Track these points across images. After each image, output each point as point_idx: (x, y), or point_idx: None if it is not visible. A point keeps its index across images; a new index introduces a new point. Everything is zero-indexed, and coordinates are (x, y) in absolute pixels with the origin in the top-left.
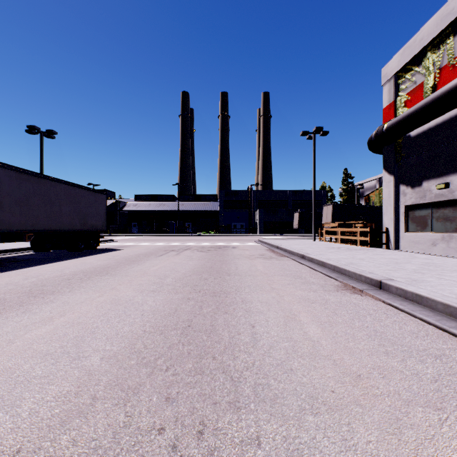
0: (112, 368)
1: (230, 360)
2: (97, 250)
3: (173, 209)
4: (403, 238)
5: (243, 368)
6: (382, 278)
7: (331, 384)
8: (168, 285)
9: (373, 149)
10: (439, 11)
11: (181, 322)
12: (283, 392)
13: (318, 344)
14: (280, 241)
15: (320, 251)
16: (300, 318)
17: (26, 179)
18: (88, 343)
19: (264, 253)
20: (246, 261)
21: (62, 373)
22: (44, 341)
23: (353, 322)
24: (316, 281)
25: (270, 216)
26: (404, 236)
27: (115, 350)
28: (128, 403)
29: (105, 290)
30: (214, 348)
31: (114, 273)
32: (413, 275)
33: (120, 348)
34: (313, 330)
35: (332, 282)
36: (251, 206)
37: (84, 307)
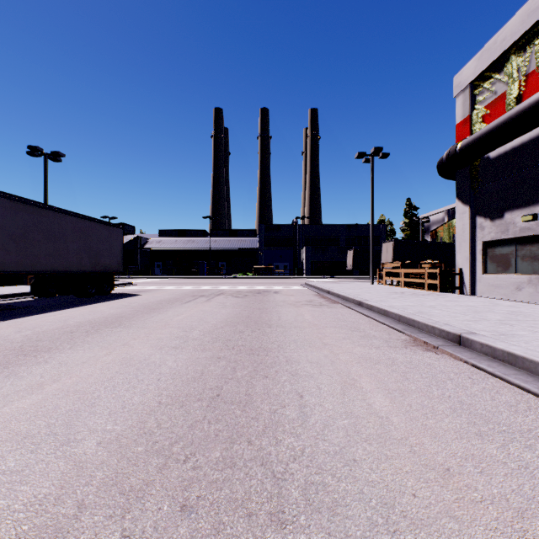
0: (111, 458)
1: (271, 445)
2: (111, 296)
3: (203, 247)
4: (481, 280)
5: (289, 458)
6: (462, 331)
7: (411, 483)
8: (194, 340)
9: (443, 174)
10: (525, 5)
11: (208, 390)
12: (344, 496)
13: (388, 422)
14: (331, 285)
15: (381, 297)
16: (362, 384)
17: (24, 209)
18: (83, 421)
19: (312, 299)
20: (291, 309)
21: (42, 466)
22: (26, 417)
23: (431, 390)
24: (378, 335)
25: (319, 255)
26: (482, 279)
27: (118, 430)
28: (128, 515)
29: (115, 346)
30: (250, 427)
31: (129, 324)
32: (499, 327)
33: (125, 428)
34: (379, 402)
35: (398, 336)
36: (297, 243)
37: (86, 369)
